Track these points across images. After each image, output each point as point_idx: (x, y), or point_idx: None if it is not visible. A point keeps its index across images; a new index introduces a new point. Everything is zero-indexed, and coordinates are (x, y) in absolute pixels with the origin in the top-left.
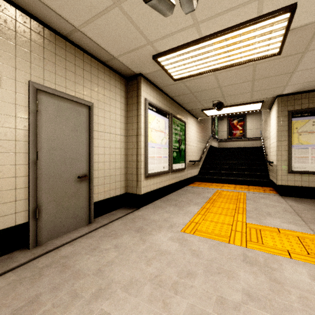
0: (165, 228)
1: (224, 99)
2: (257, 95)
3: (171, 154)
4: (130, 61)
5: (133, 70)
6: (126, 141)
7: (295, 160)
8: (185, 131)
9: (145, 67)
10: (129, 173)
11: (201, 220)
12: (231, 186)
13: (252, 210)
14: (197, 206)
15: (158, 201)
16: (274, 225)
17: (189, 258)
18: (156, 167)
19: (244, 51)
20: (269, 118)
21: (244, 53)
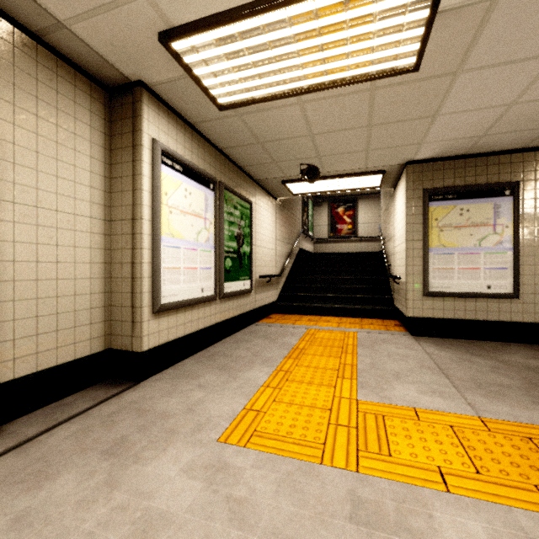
0: (182, 435)
1: (321, 161)
2: (376, 158)
3: (220, 263)
4: (107, 42)
5: (120, 68)
6: (108, 232)
7: (434, 273)
8: (251, 219)
9: (149, 66)
10: (116, 304)
11: (270, 403)
12: (333, 321)
13: (368, 369)
14: (266, 367)
15: (189, 359)
16: (407, 400)
17: (221, 532)
18: (184, 290)
19: (354, 52)
20: (393, 203)
21: (354, 58)
